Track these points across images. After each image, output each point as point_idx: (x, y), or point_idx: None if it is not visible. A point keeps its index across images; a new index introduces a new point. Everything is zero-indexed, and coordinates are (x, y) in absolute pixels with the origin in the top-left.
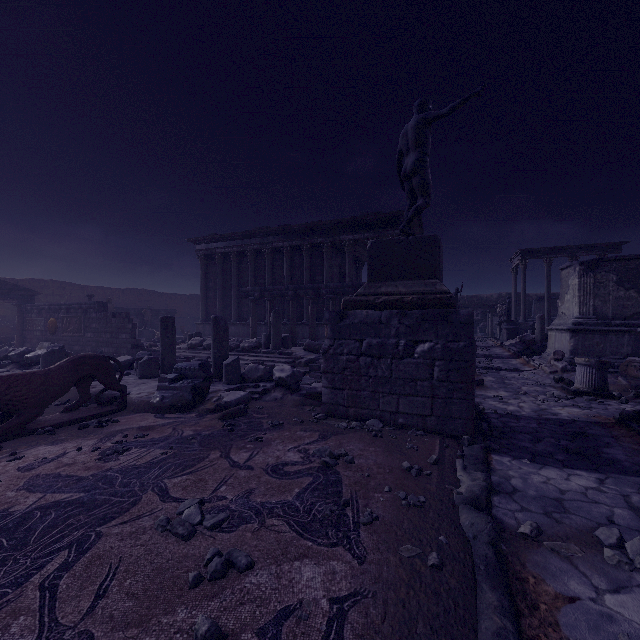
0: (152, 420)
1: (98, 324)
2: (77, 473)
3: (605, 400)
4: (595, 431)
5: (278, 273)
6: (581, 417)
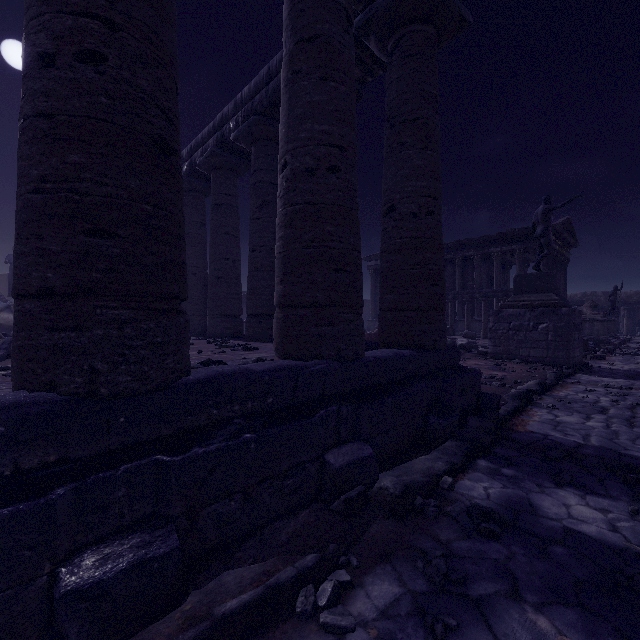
0: None
1: None
2: None
3: None
4: None
5: None
6: None
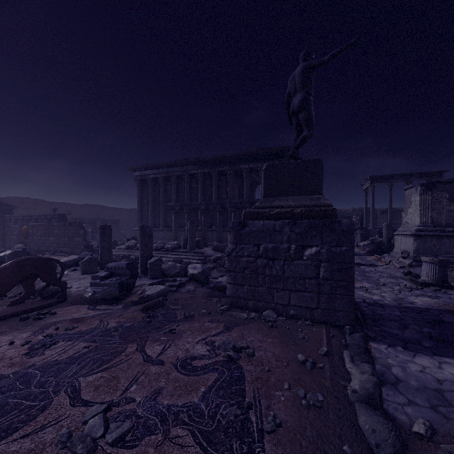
0: (84, 312)
1: (59, 230)
2: (0, 370)
3: (447, 290)
4: (449, 319)
5: (194, 193)
6: (433, 305)
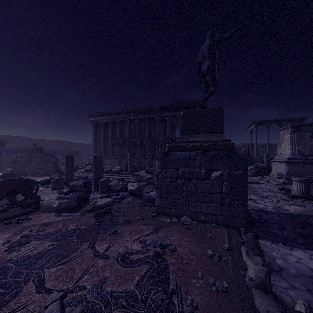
0: (52, 218)
1: (37, 159)
2: None
3: (310, 201)
4: None
5: (132, 132)
6: (302, 212)
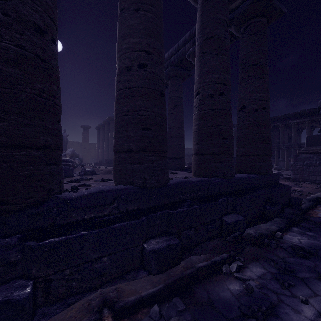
0: None
1: None
2: None
3: None
4: None
5: None
6: None
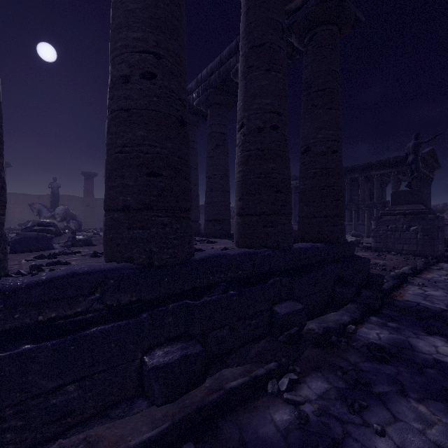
0: None
1: None
2: None
3: None
4: None
5: None
6: None
